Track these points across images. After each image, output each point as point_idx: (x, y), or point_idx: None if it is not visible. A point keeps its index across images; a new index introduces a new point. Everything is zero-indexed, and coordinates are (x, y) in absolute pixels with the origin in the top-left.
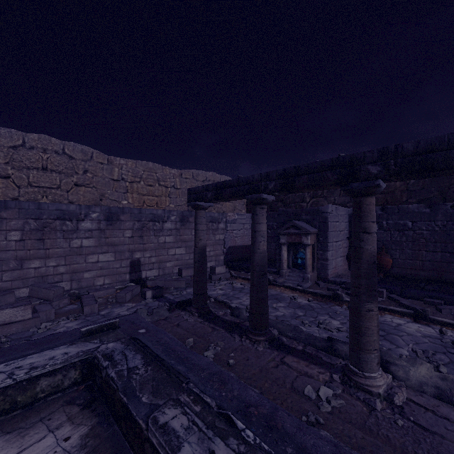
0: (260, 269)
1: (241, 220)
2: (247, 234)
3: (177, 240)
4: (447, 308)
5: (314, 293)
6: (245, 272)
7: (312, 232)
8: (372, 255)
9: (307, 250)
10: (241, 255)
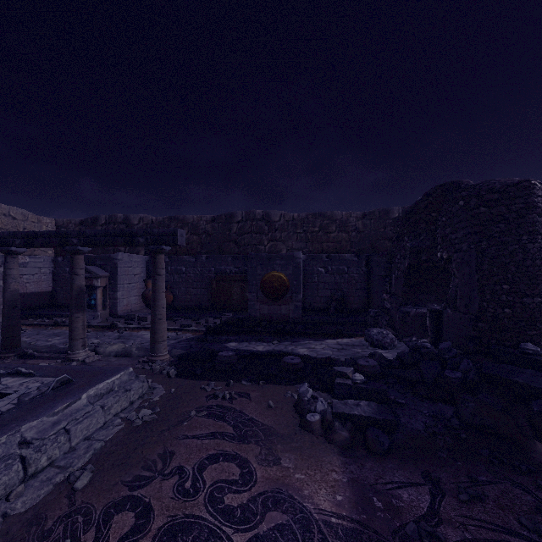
0: (11, 304)
1: (36, 263)
2: (45, 279)
3: None
4: (179, 321)
5: (97, 326)
6: (35, 319)
7: (102, 276)
8: (79, 287)
9: (98, 291)
10: (36, 303)
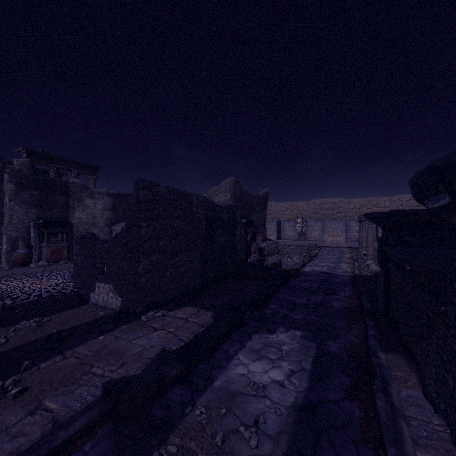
0: None
1: None
2: None
3: None
4: None
5: None
6: None
7: None
8: None
9: None
10: None
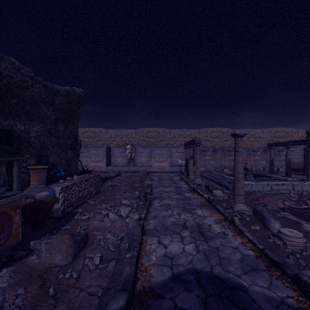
0: (288, 162)
1: (296, 150)
2: (300, 157)
3: (262, 158)
4: None
5: None
6: (295, 172)
7: None
8: None
9: None
10: (296, 167)
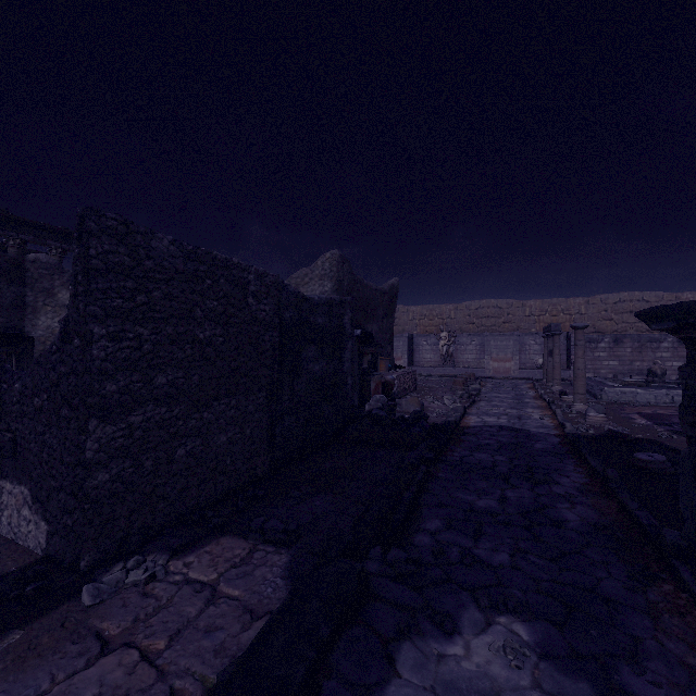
0: None
1: None
2: None
3: None
4: None
5: None
6: None
7: None
8: None
9: None
10: None
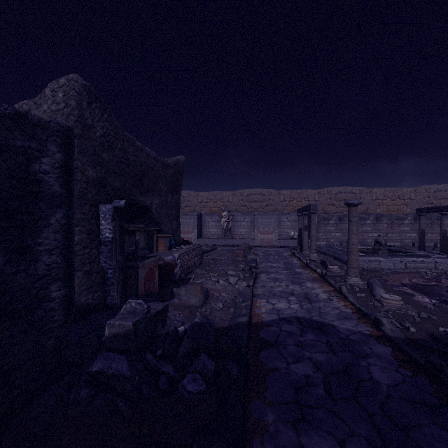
0: (443, 235)
1: None
2: None
3: (411, 229)
4: None
5: None
6: None
7: None
8: None
9: None
10: None
